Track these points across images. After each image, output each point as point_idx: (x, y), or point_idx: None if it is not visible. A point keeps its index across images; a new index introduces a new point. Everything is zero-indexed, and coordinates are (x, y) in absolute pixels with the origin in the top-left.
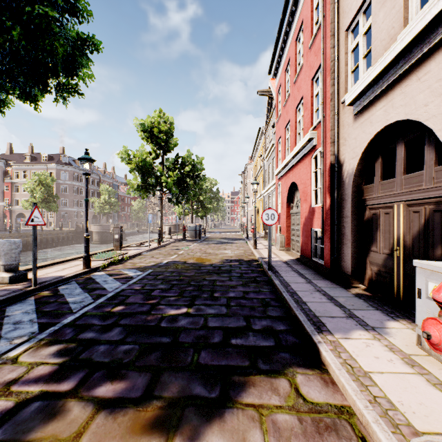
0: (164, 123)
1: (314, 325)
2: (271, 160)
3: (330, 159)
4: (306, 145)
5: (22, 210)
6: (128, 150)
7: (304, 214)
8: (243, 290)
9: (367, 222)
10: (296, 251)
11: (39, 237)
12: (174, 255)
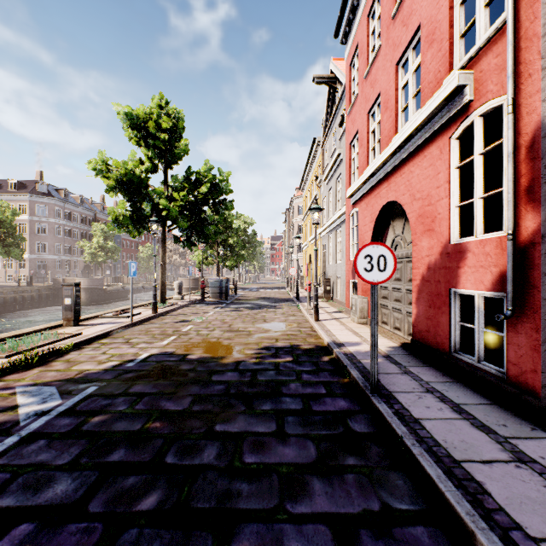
0: (167, 117)
1: None
2: (333, 182)
3: (541, 112)
4: (436, 112)
5: None
6: (107, 158)
7: (426, 259)
8: (329, 511)
9: None
10: (393, 326)
11: None
12: (171, 335)
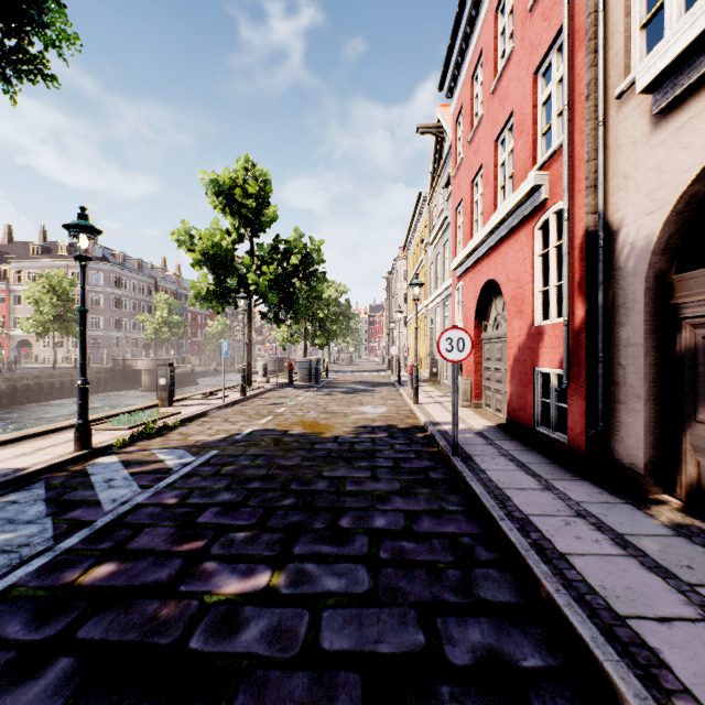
0: (254, 181)
1: (632, 662)
2: (440, 247)
3: (585, 223)
4: (522, 203)
5: (27, 336)
6: (190, 228)
7: (517, 340)
8: (404, 508)
9: (684, 357)
10: (495, 408)
11: (49, 379)
12: (267, 416)
